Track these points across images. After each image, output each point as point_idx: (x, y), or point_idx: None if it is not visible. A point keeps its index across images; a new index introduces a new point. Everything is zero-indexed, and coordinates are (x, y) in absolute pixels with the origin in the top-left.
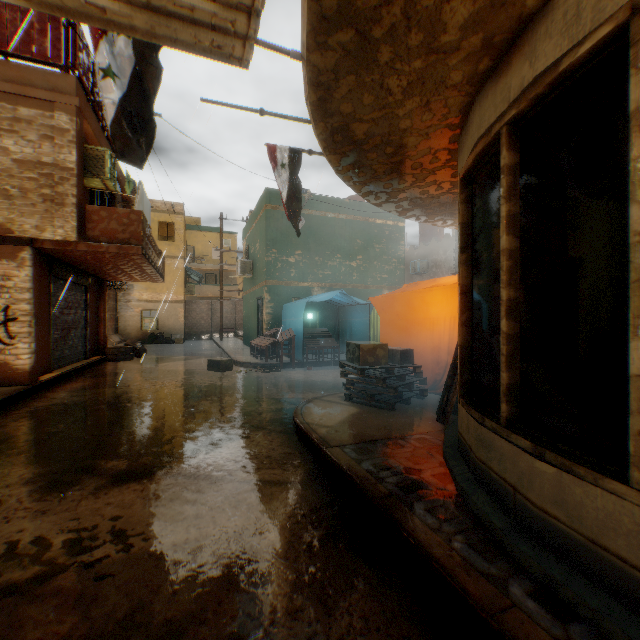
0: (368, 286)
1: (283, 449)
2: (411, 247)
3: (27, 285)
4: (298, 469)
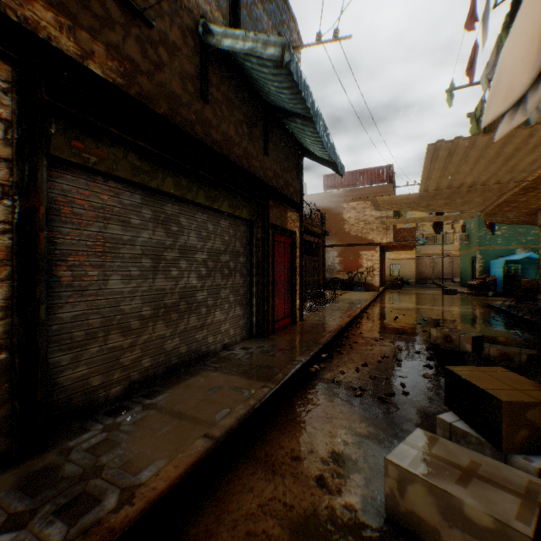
0: None
1: (480, 308)
2: None
3: (378, 258)
4: (484, 310)
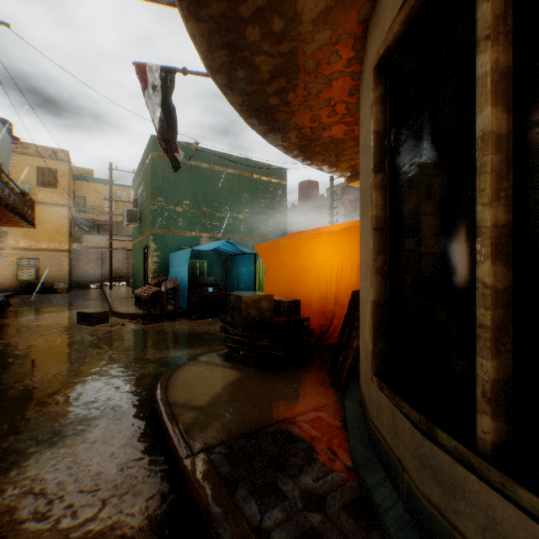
0: (254, 237)
1: (127, 452)
2: (292, 205)
3: None
4: (138, 500)
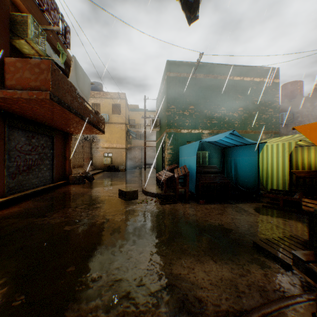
0: (247, 131)
1: None
2: None
3: None
4: None
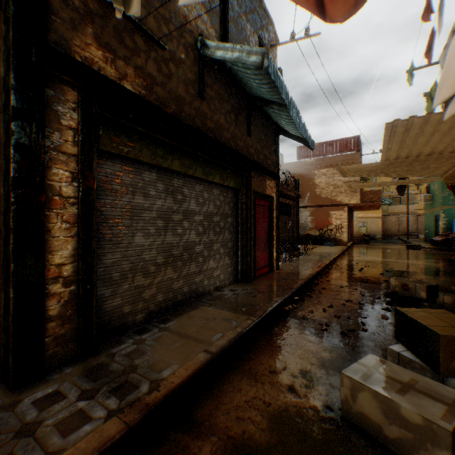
0: None
1: (441, 261)
2: None
3: (345, 217)
4: (445, 263)
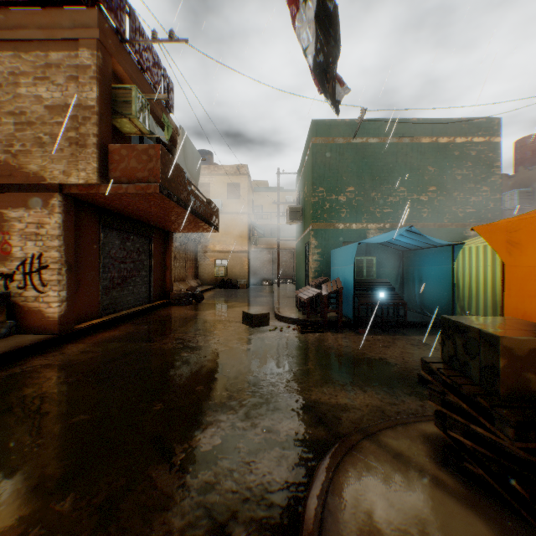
0: (444, 224)
1: None
2: (501, 176)
3: (56, 232)
4: None
